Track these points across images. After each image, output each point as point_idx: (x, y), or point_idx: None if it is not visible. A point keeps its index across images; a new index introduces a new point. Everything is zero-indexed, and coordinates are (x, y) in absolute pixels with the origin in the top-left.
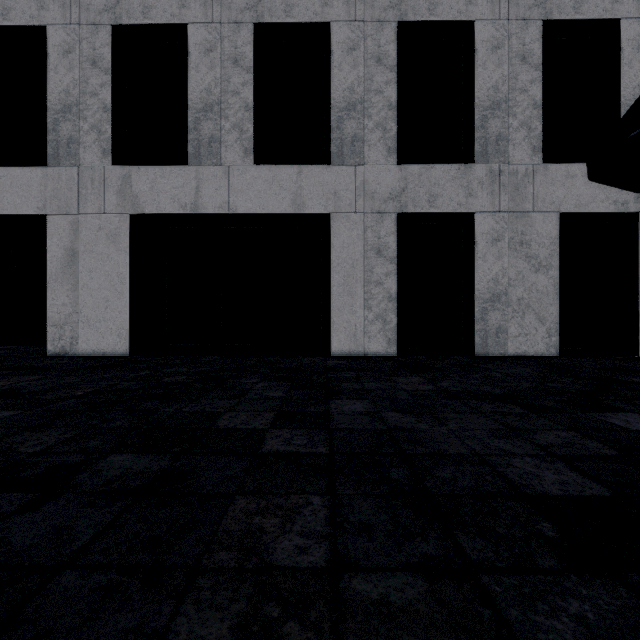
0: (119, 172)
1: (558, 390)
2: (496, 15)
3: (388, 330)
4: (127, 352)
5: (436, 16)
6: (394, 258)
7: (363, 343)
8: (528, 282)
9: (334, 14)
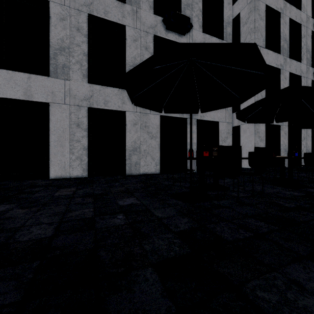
0: None
1: (127, 190)
2: (135, 26)
3: (83, 164)
4: None
5: (108, 17)
6: (86, 129)
7: (69, 171)
8: (148, 143)
9: None
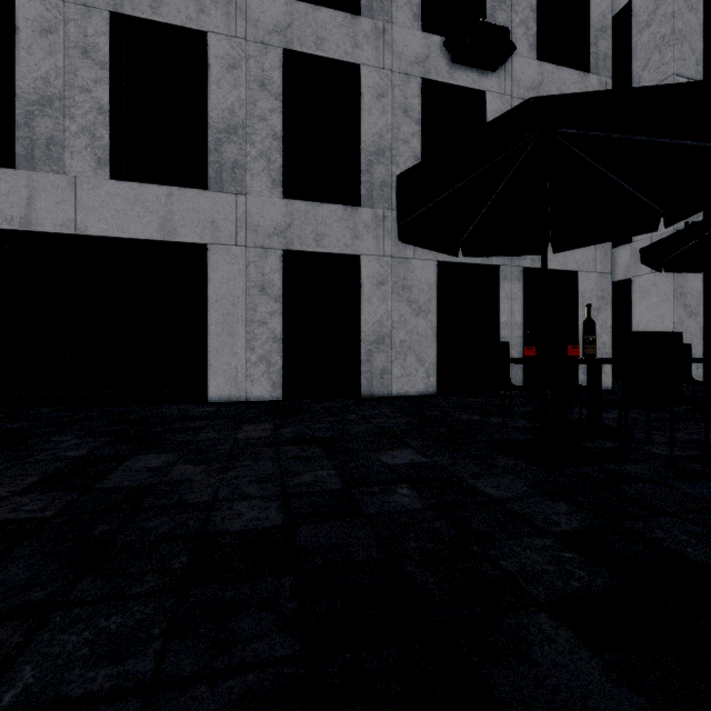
0: None
1: (383, 430)
2: (381, 64)
3: (273, 373)
4: None
5: (323, 52)
6: (279, 297)
7: (245, 387)
8: (410, 325)
9: (212, 24)
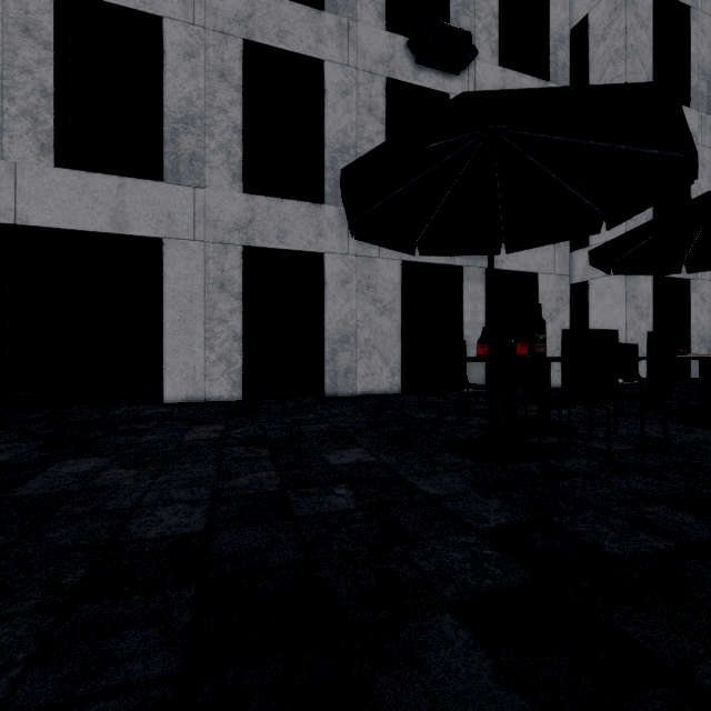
0: None
1: (337, 430)
2: (345, 61)
3: (233, 372)
4: None
5: (286, 45)
6: (240, 294)
7: (204, 387)
8: (374, 324)
9: (168, 9)
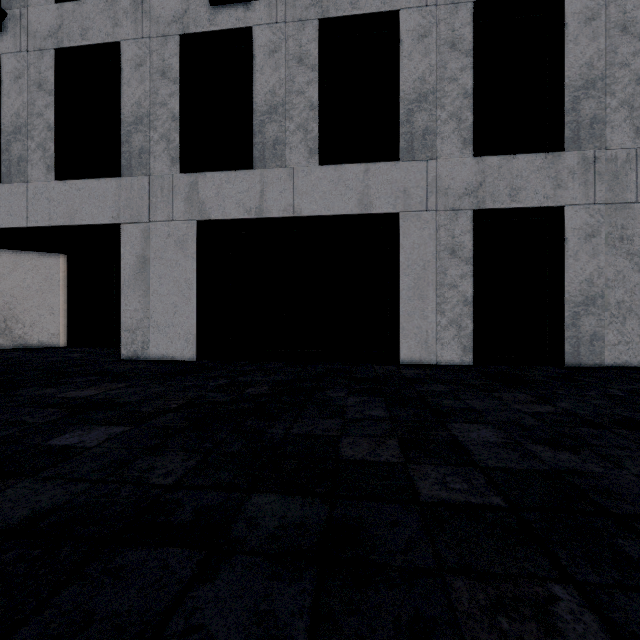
0: (187, 179)
1: None
2: None
3: (463, 337)
4: (194, 357)
5: None
6: (470, 258)
7: (435, 350)
8: (630, 283)
9: (403, 1)
